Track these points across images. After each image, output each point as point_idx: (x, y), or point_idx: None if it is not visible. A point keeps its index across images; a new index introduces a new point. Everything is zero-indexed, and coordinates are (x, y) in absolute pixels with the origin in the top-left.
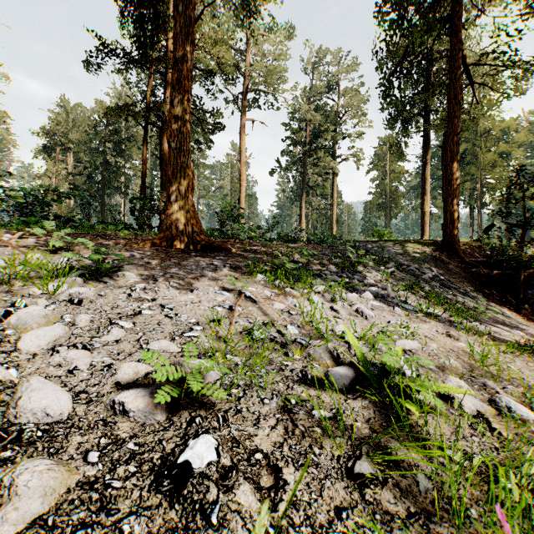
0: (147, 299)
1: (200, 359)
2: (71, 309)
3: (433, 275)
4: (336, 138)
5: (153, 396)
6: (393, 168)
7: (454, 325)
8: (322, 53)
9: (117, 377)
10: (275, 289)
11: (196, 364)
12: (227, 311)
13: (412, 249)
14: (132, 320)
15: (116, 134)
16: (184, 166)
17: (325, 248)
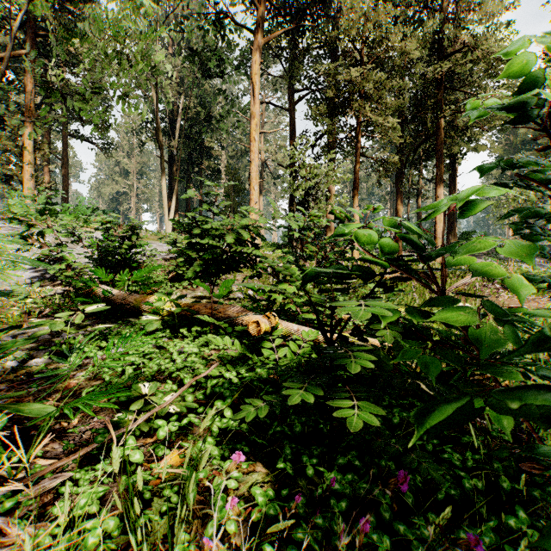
0: None
1: None
2: None
3: None
4: None
5: None
6: None
7: None
8: None
9: None
10: (494, 262)
11: None
12: None
13: None
14: None
15: None
16: (454, 226)
17: None
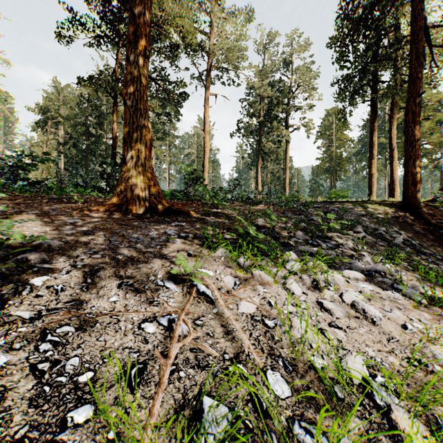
0: (21, 318)
1: None
2: None
3: (402, 239)
4: (289, 110)
5: None
6: (338, 137)
7: None
8: (276, 36)
9: None
10: (240, 270)
11: None
12: (163, 333)
13: (373, 211)
14: None
15: (98, 109)
16: (141, 125)
17: (286, 209)
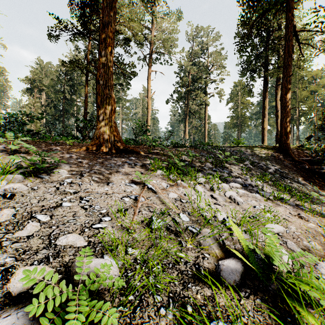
0: (69, 192)
1: (103, 254)
2: (1, 203)
3: (275, 169)
4: (207, 82)
5: (32, 324)
6: (243, 101)
7: (300, 208)
8: (198, 29)
9: (9, 286)
10: (170, 181)
11: (94, 266)
12: (133, 201)
13: (259, 152)
14: (51, 213)
15: (71, 81)
16: (109, 96)
17: (202, 151)
